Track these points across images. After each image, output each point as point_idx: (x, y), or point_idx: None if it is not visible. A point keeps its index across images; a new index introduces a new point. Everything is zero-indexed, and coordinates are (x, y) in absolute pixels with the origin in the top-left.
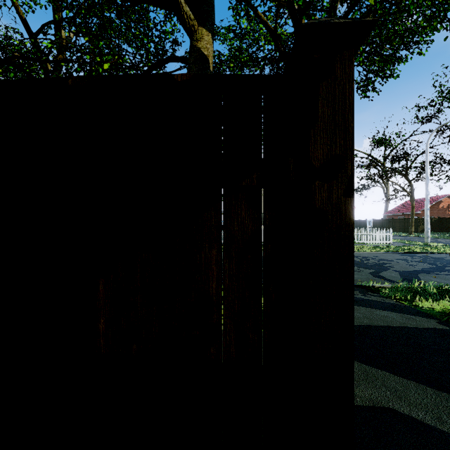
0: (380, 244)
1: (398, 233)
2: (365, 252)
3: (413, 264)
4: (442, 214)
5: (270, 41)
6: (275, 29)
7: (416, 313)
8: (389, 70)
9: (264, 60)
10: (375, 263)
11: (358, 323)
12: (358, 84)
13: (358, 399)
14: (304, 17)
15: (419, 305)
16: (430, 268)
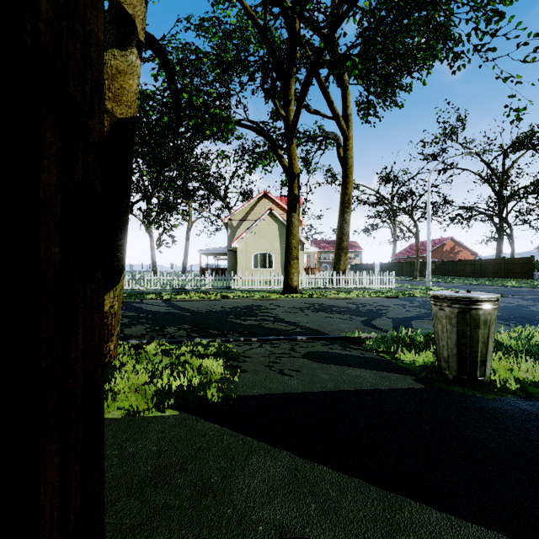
0: (382, 289)
1: (404, 278)
2: (364, 298)
3: (410, 309)
4: (446, 258)
5: (262, 43)
6: (264, 26)
7: (394, 369)
8: (391, 94)
9: (254, 65)
10: (371, 309)
11: (319, 388)
12: (358, 106)
13: (260, 529)
14: (285, 4)
15: (400, 358)
16: (426, 313)
